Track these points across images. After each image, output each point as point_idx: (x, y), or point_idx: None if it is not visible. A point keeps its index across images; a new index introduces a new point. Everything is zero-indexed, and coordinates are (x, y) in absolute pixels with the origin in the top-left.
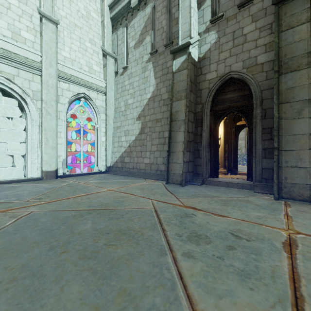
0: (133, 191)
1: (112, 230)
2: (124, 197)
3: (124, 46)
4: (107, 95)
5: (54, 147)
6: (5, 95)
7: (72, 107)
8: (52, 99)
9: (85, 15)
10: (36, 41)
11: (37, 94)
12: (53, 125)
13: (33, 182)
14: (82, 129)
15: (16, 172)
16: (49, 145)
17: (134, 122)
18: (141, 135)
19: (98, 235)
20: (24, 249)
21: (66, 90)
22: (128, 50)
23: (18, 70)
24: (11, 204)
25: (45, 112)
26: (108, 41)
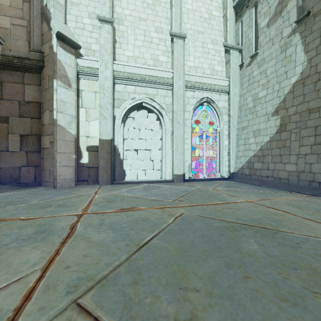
0: (285, 208)
1: (299, 264)
2: (277, 214)
3: (251, 30)
4: (230, 94)
5: (182, 153)
6: (149, 112)
7: (195, 113)
8: (180, 109)
9: (207, 17)
10: (168, 61)
11: (169, 107)
12: (181, 132)
13: (167, 183)
14: (205, 133)
15: (155, 174)
16: (178, 151)
17: (268, 118)
18: (280, 134)
19: (280, 266)
20: (199, 256)
21: (191, 98)
22: (258, 32)
23: (157, 90)
24: (163, 202)
25: (175, 121)
26: (230, 33)
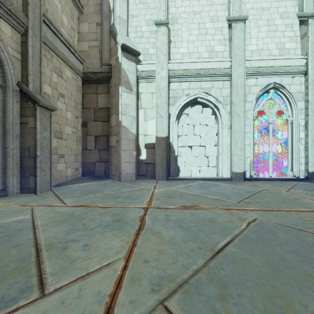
0: None
1: None
2: None
3: None
4: (308, 74)
5: (242, 148)
6: (203, 107)
7: (258, 103)
8: (240, 100)
9: None
10: (225, 49)
11: (226, 99)
12: (241, 125)
13: (225, 182)
14: (271, 125)
15: (211, 171)
16: (237, 147)
17: None
18: None
19: None
20: (300, 280)
21: (253, 86)
22: None
23: (213, 83)
24: (226, 203)
25: (234, 114)
26: None
